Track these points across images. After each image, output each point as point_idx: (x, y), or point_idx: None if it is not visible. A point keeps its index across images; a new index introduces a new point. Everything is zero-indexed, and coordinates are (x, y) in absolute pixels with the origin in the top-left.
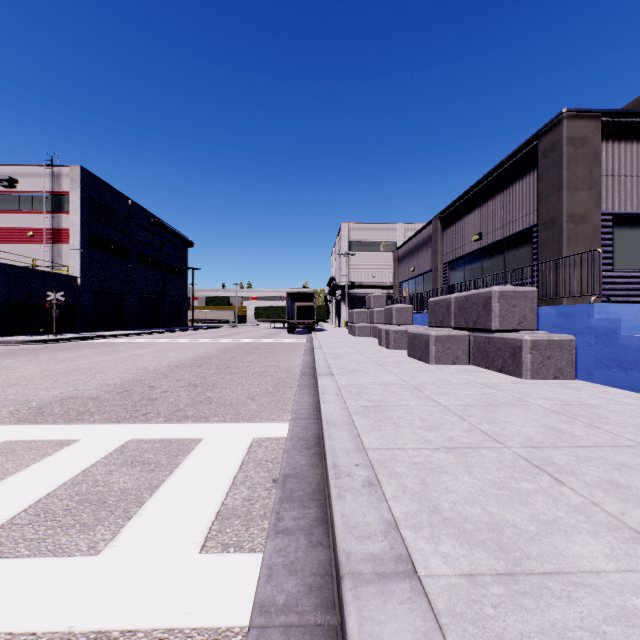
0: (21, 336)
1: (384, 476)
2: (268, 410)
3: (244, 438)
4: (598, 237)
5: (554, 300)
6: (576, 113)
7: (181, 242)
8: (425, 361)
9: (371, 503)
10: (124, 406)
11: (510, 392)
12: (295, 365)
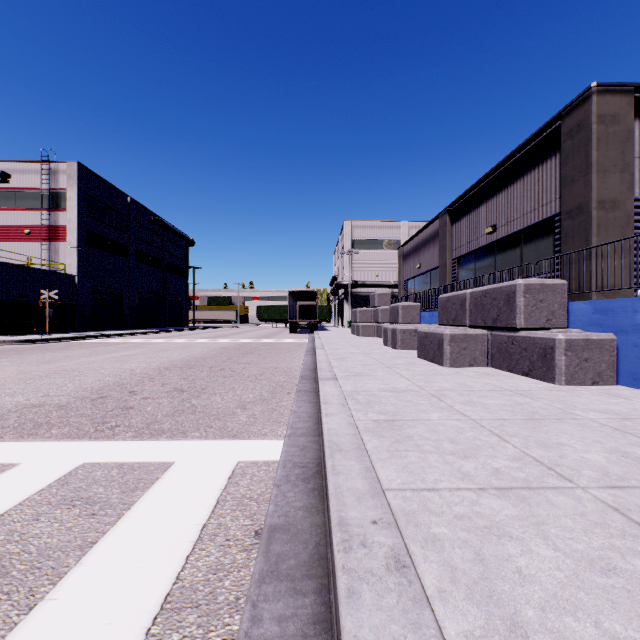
0: (15, 336)
1: (417, 544)
2: (260, 422)
3: (226, 462)
4: (631, 225)
5: (581, 295)
6: (607, 87)
7: (182, 241)
8: (438, 363)
9: (405, 612)
10: (92, 416)
11: (548, 401)
12: (295, 367)
